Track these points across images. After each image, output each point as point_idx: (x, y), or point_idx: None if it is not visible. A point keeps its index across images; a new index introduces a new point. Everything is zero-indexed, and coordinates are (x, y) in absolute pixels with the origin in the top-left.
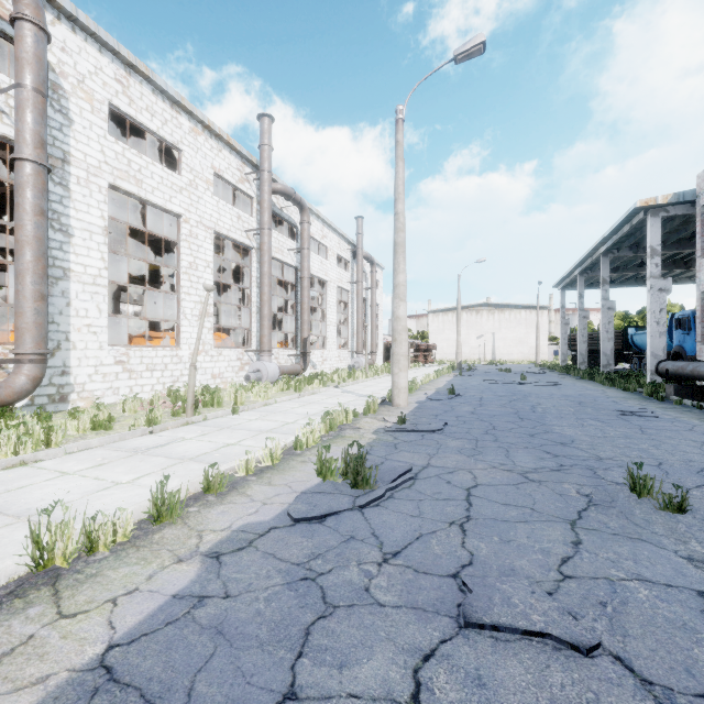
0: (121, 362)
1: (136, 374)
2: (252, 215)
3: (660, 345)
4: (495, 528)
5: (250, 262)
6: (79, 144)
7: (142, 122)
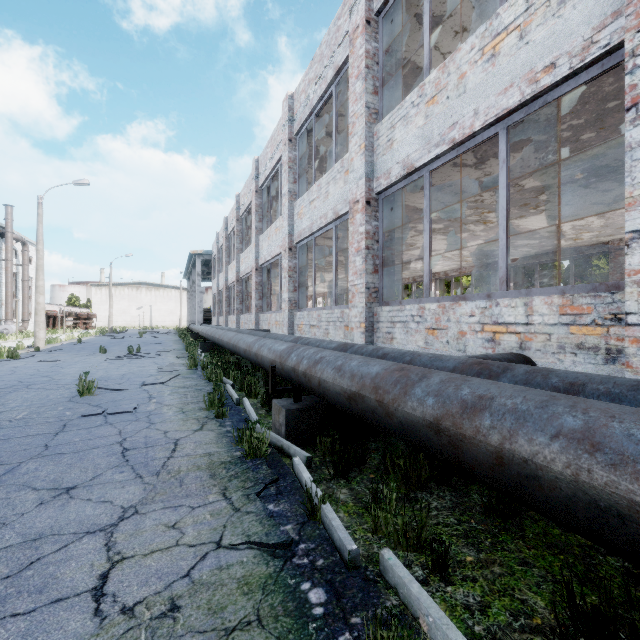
0: None
1: None
2: None
3: (201, 317)
4: (55, 358)
5: None
6: None
7: None
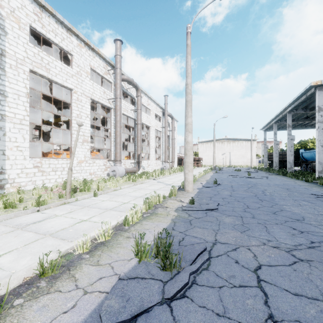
0: (37, 166)
1: (46, 173)
2: (111, 91)
3: None
4: None
5: (110, 115)
6: (11, 46)
7: (49, 38)
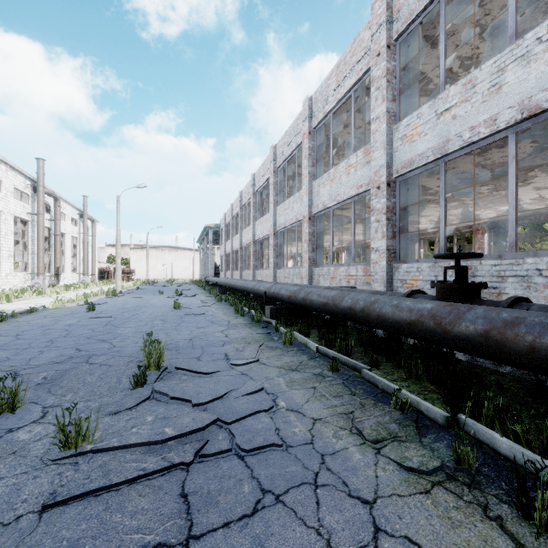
0: None
1: None
2: (29, 204)
3: (212, 272)
4: (137, 297)
5: (28, 228)
6: None
7: None
